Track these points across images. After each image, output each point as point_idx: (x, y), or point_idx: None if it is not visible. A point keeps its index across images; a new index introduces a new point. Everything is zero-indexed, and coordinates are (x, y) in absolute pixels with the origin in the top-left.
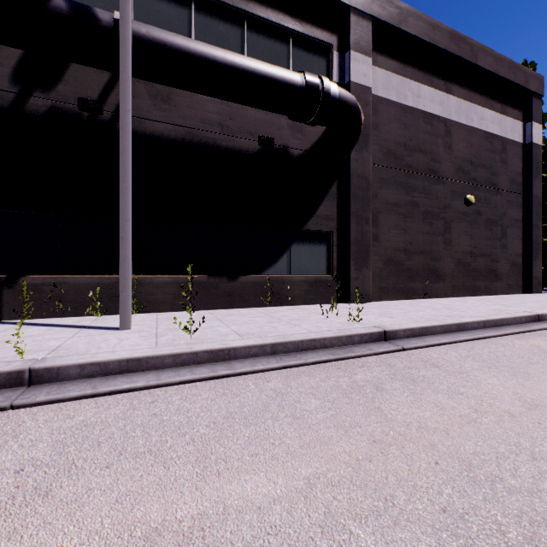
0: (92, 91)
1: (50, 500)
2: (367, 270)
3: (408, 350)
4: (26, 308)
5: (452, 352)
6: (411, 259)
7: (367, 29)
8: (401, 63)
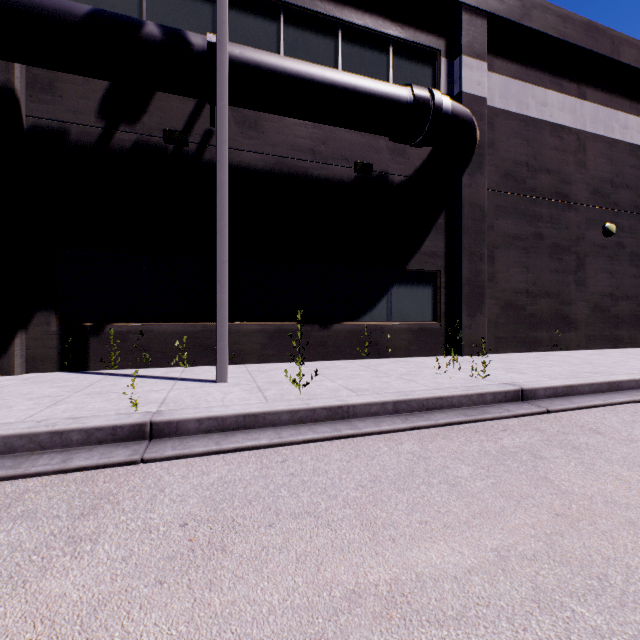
0: (177, 121)
1: (230, 555)
2: (481, 316)
3: (554, 413)
4: (114, 357)
5: (611, 416)
6: (535, 303)
7: (481, 28)
8: (522, 66)
